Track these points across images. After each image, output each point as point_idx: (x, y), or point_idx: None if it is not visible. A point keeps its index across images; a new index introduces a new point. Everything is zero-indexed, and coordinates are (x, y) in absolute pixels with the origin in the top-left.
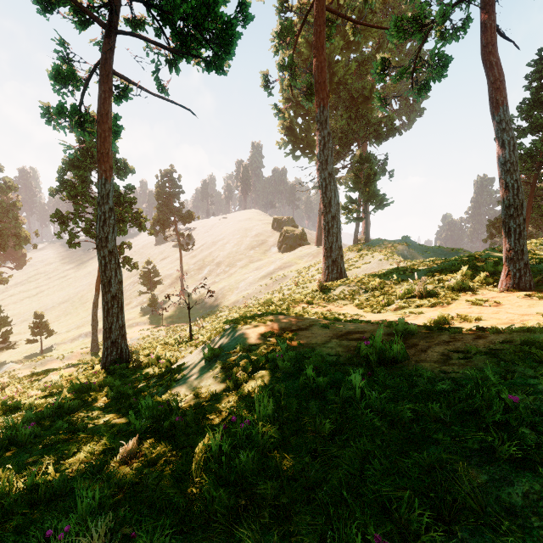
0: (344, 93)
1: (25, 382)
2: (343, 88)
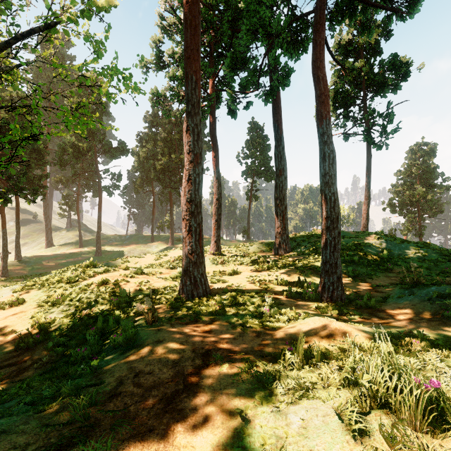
0: None
1: None
2: None
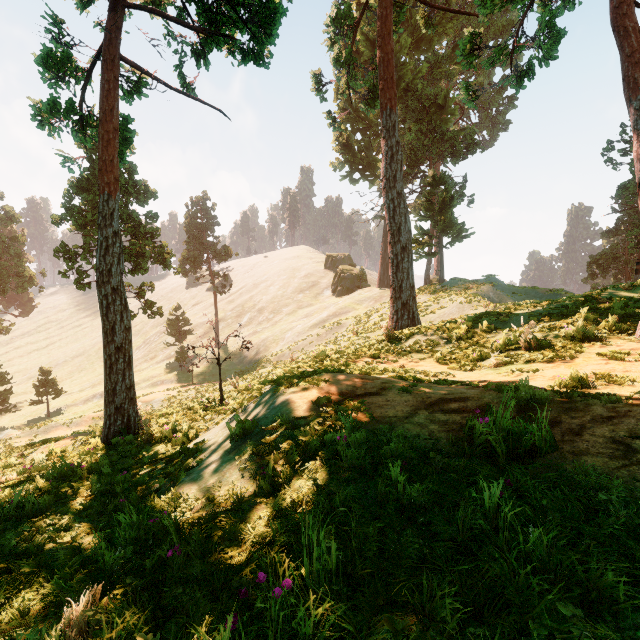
0: (413, 102)
1: (16, 455)
2: (411, 95)
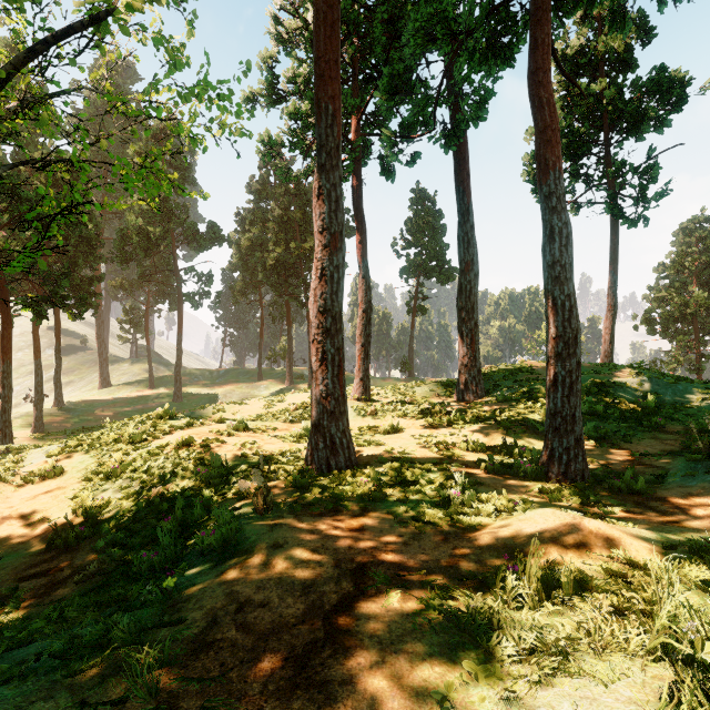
0: None
1: None
2: None
